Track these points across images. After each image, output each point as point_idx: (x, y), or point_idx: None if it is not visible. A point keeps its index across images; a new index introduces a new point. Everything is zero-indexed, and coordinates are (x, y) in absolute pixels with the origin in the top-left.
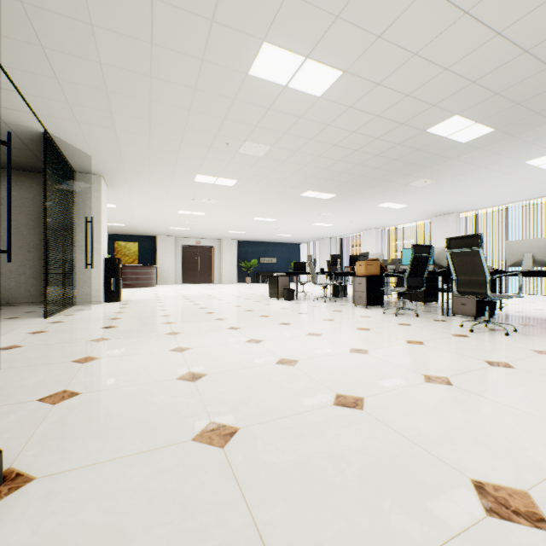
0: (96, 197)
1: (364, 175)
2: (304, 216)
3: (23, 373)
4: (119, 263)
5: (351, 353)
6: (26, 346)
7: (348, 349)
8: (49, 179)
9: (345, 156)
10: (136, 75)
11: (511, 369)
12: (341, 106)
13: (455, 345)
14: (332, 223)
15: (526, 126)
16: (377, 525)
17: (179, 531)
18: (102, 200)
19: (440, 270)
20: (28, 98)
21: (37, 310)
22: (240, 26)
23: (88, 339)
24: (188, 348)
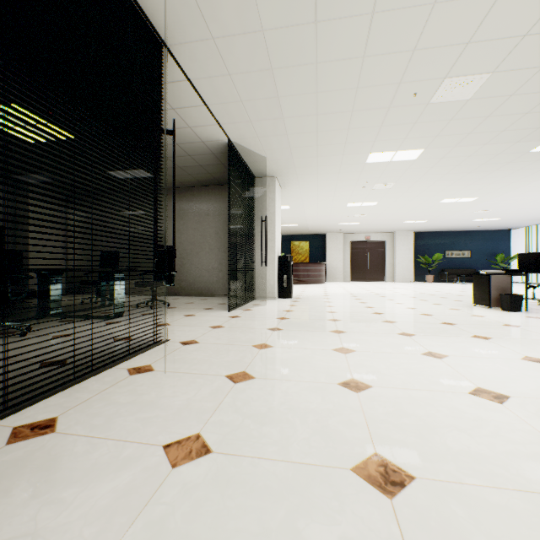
0: (271, 198)
1: None
2: (530, 186)
3: (179, 383)
4: (290, 260)
5: None
6: (200, 343)
7: None
8: (233, 185)
9: None
10: (298, 30)
11: None
12: None
13: None
14: None
15: None
16: None
17: None
18: (276, 201)
19: None
20: (212, 109)
21: (227, 303)
22: None
23: (251, 342)
24: (367, 386)
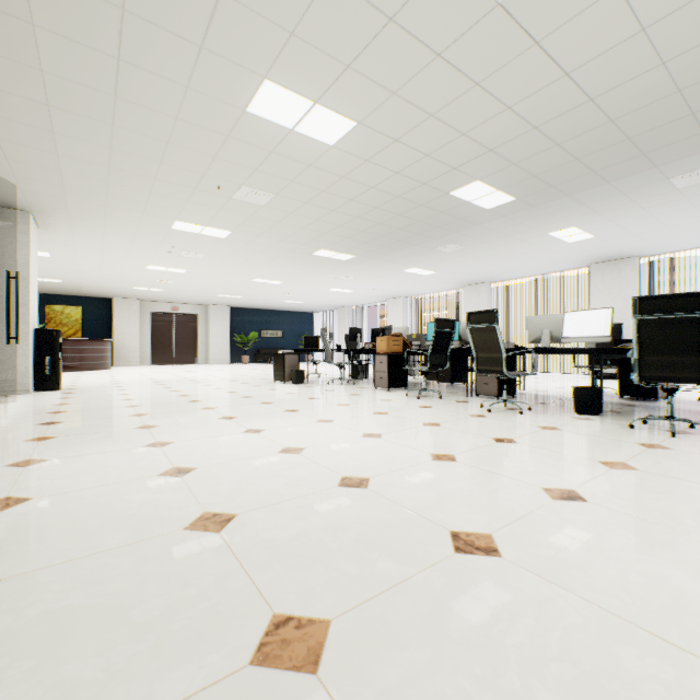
0: (22, 242)
1: (387, 235)
2: (318, 279)
3: None
4: (59, 336)
5: (364, 438)
6: None
7: (361, 434)
8: None
9: (365, 213)
10: (94, 92)
11: (513, 444)
12: (357, 158)
13: (470, 426)
14: (352, 290)
15: (545, 198)
16: (364, 570)
17: (179, 598)
18: (32, 247)
19: (466, 346)
20: None
21: None
22: (236, 58)
23: (22, 438)
24: (170, 442)
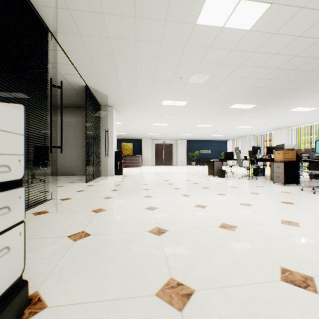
0: (111, 118)
1: (281, 87)
2: (231, 122)
3: (66, 216)
4: (122, 154)
5: (283, 224)
6: (73, 199)
7: (279, 220)
8: (88, 110)
9: (266, 74)
10: (127, 41)
11: None
12: (266, 34)
13: None
14: (251, 126)
15: None
16: None
17: None
18: (113, 120)
19: None
20: (77, 67)
21: (84, 178)
22: None
23: (102, 196)
24: (157, 208)
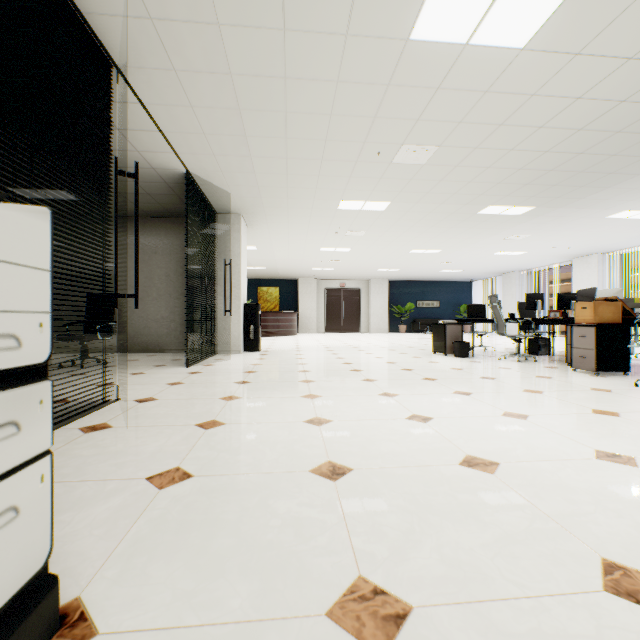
0: (236, 238)
1: (588, 169)
2: (481, 243)
3: (146, 435)
4: (258, 309)
5: (601, 461)
6: (160, 400)
7: (590, 451)
8: (191, 222)
9: (558, 143)
10: (268, 80)
11: None
12: (560, 55)
13: None
14: (523, 251)
15: None
16: None
17: None
18: (241, 241)
19: None
20: (169, 136)
21: (183, 358)
22: None
23: (218, 396)
24: (328, 421)
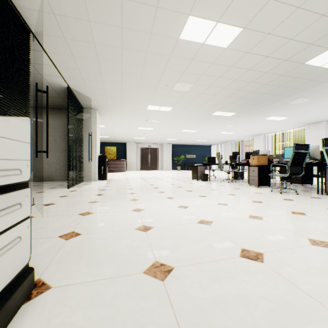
0: (94, 121)
1: (256, 98)
2: (214, 128)
3: (53, 219)
4: (106, 158)
5: (250, 219)
6: (57, 204)
7: (247, 215)
8: (70, 112)
9: (243, 86)
10: (113, 48)
11: None
12: (241, 52)
13: None
14: (232, 132)
15: None
16: None
17: None
18: (97, 123)
19: (315, 161)
20: (59, 68)
21: (65, 184)
22: (174, 8)
23: (88, 201)
24: (143, 209)
